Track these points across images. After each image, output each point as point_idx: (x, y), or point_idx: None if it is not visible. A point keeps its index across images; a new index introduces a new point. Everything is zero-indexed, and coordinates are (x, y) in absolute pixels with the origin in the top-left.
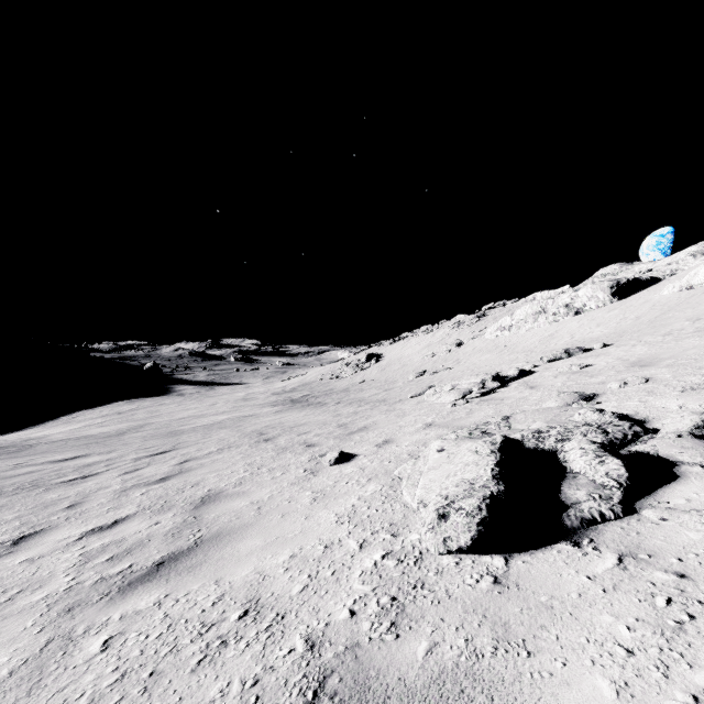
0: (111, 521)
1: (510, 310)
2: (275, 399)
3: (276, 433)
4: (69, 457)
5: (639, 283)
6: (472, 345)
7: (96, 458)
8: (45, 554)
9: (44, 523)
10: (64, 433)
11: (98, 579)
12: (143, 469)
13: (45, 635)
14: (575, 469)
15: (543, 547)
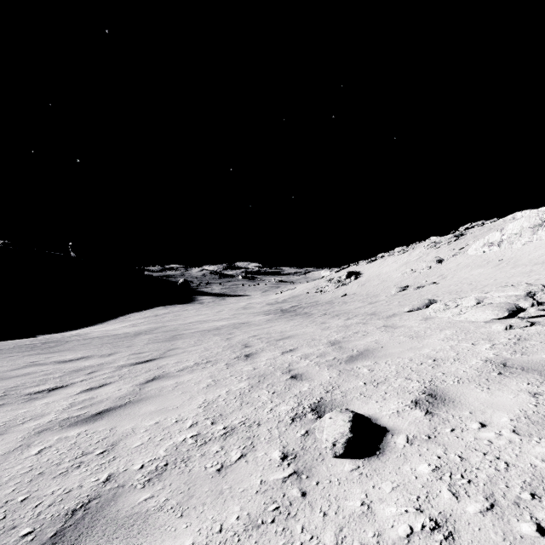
0: None
1: (492, 228)
2: (268, 309)
3: (260, 347)
4: (76, 357)
5: None
6: (455, 262)
7: (93, 361)
8: None
9: None
10: (102, 331)
11: None
12: (107, 385)
13: None
14: None
15: None
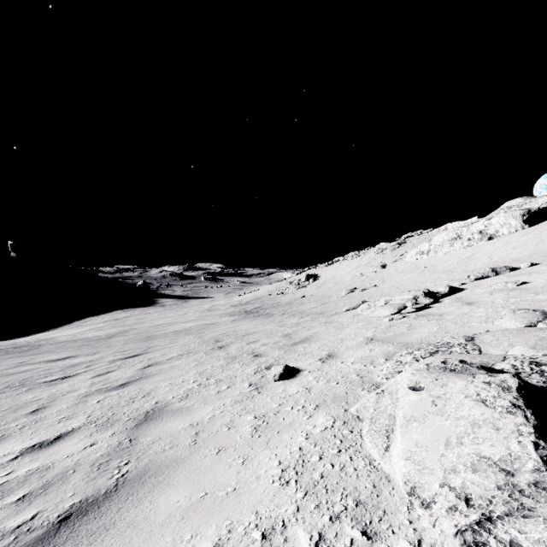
0: (55, 436)
1: (427, 238)
2: (233, 310)
3: (229, 341)
4: (62, 357)
5: None
6: (395, 267)
7: (82, 359)
8: None
9: (2, 430)
10: (69, 336)
11: None
12: (112, 372)
13: None
14: None
15: None
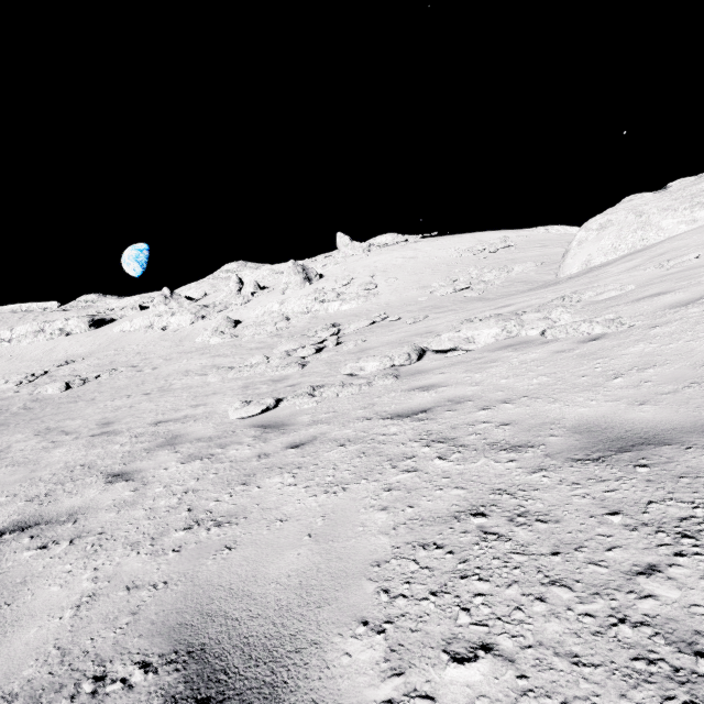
0: None
1: (2, 321)
2: None
3: None
4: None
5: (105, 321)
6: None
7: None
8: None
9: None
10: None
11: None
12: None
13: None
14: (77, 383)
15: (74, 389)
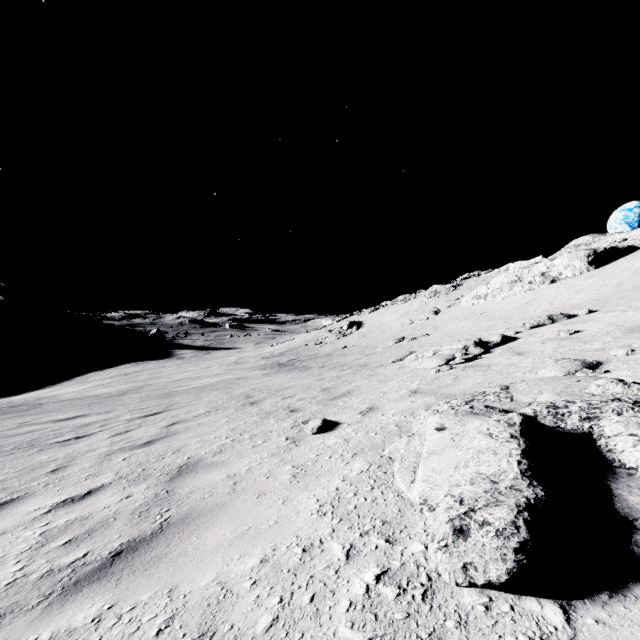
0: (85, 491)
1: (485, 280)
2: (264, 363)
3: (262, 397)
4: (71, 416)
5: (616, 251)
6: (449, 313)
7: (94, 418)
8: (8, 530)
9: (23, 489)
10: (73, 393)
11: (46, 571)
12: (133, 430)
13: None
14: (629, 462)
15: (620, 593)
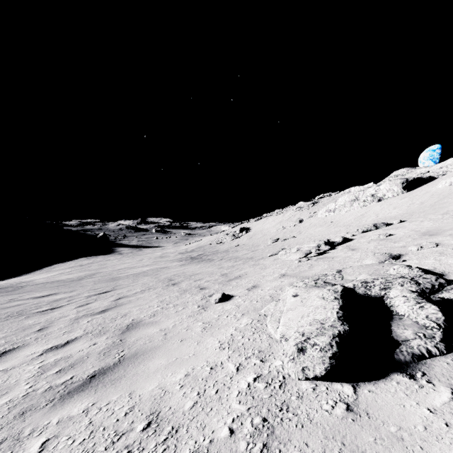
0: (64, 342)
1: (334, 199)
2: (180, 257)
3: (180, 280)
4: (45, 294)
5: (421, 180)
6: (309, 222)
7: (62, 295)
8: (16, 366)
9: (20, 341)
10: (44, 279)
11: (47, 387)
12: (91, 303)
13: (1, 435)
14: (400, 312)
15: (384, 378)
